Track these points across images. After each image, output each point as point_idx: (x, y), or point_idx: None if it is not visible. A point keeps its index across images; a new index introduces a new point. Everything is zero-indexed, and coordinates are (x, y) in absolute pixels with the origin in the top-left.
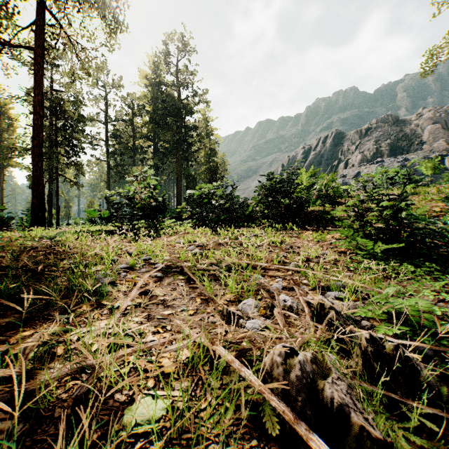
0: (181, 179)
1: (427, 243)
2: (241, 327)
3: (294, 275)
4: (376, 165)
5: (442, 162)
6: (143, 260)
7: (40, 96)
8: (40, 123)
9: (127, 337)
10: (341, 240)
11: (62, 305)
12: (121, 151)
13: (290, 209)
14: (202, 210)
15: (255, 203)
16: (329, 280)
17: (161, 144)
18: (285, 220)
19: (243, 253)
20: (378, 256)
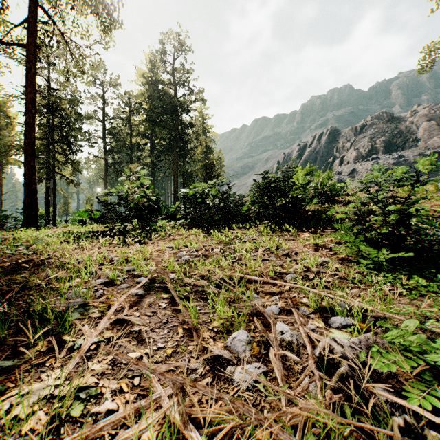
0: (177, 177)
1: (436, 250)
2: (228, 379)
3: (292, 291)
4: (371, 162)
5: (437, 159)
6: (126, 271)
7: (32, 94)
8: (32, 121)
9: (77, 403)
10: (340, 244)
11: (13, 342)
12: (119, 149)
13: (286, 209)
14: (196, 209)
15: (250, 203)
16: (333, 303)
17: (158, 141)
18: (281, 220)
19: (236, 261)
20: (384, 266)
